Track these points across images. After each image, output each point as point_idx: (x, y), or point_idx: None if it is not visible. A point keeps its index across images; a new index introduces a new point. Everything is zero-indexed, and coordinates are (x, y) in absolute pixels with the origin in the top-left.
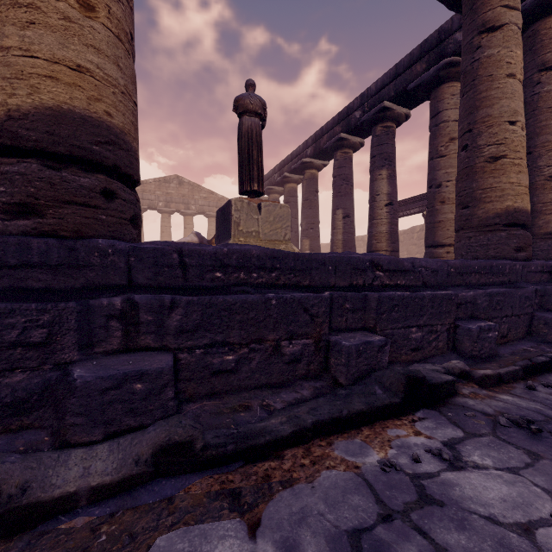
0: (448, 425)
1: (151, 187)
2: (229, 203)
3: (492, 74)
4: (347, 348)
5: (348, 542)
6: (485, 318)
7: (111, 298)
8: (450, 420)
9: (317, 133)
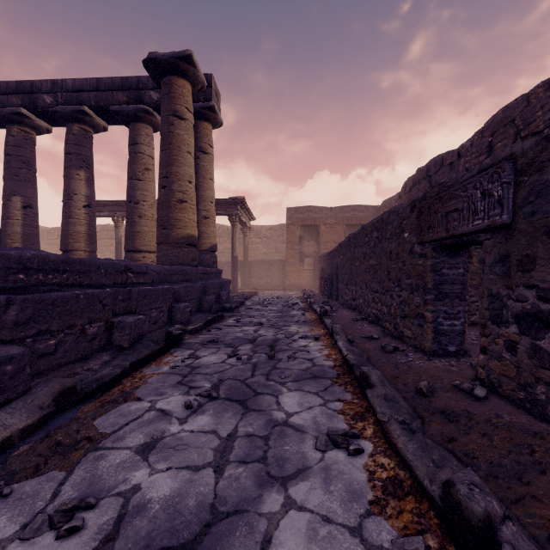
0: (187, 350)
1: None
2: None
3: (181, 147)
4: (130, 324)
5: (179, 384)
6: (183, 301)
7: None
8: (186, 348)
9: None
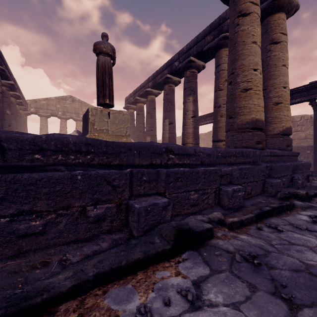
0: (201, 264)
1: (53, 102)
2: (88, 111)
3: (245, 41)
4: (137, 210)
5: None
6: (237, 183)
7: None
8: (204, 259)
9: (154, 74)
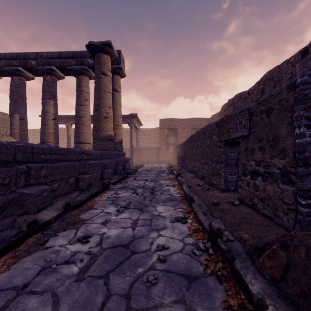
0: (112, 191)
1: None
2: None
3: (105, 90)
4: (86, 178)
5: (112, 204)
6: (108, 169)
7: (21, 166)
8: (112, 190)
9: None
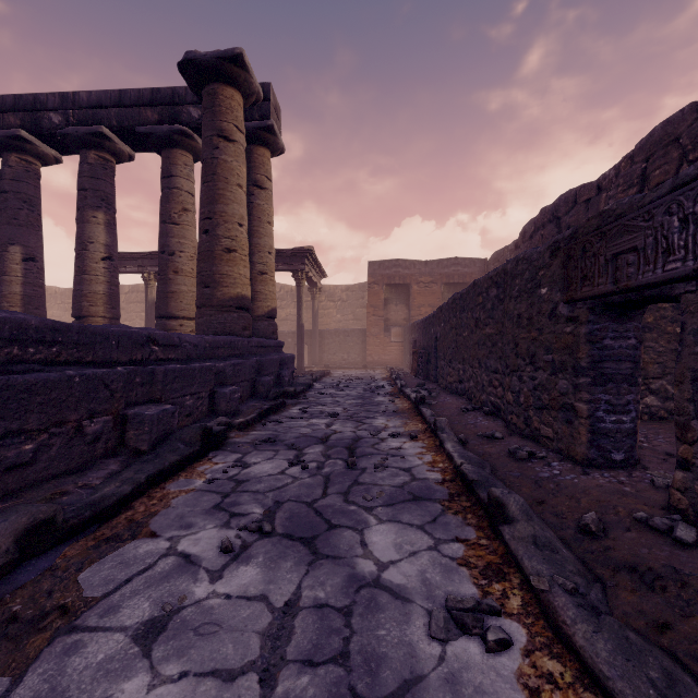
0: (232, 454)
1: None
2: None
3: (228, 178)
4: (151, 417)
5: (215, 510)
6: (231, 384)
7: None
8: (231, 451)
9: None
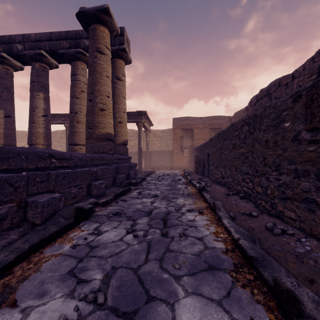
0: (94, 223)
1: None
2: None
3: (101, 73)
4: (42, 203)
5: (69, 275)
6: (100, 179)
7: None
8: (94, 221)
9: None
